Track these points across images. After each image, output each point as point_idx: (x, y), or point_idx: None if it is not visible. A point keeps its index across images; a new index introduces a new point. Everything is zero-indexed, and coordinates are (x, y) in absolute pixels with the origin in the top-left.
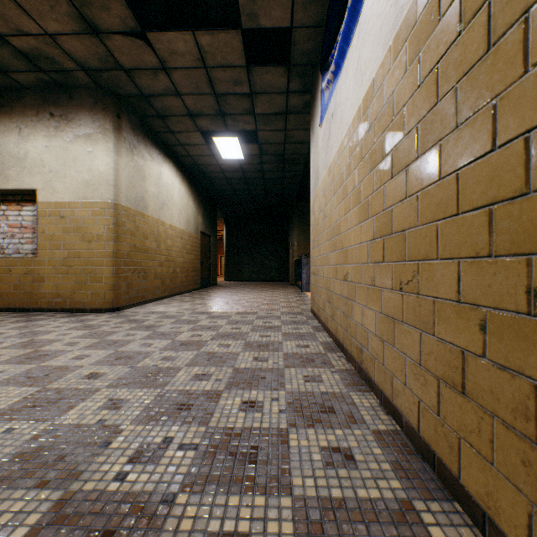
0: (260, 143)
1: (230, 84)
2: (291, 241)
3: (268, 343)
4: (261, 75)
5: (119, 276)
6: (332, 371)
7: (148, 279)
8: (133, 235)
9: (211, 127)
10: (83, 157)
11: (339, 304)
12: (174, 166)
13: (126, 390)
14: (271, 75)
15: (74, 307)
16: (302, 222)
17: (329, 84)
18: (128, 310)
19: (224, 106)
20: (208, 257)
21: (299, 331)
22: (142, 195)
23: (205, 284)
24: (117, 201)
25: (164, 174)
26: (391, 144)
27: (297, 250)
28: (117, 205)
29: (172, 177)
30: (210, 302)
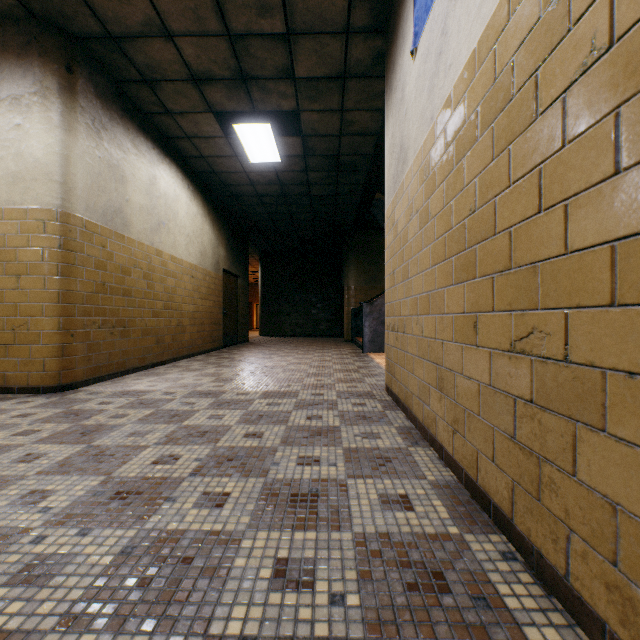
0: (304, 134)
1: (252, 12)
2: (347, 283)
3: (316, 488)
4: None
5: (71, 333)
6: None
7: (130, 337)
8: (101, 267)
9: (229, 103)
10: (7, 134)
11: (486, 408)
12: (180, 171)
13: None
14: None
15: None
16: (361, 259)
17: None
18: (87, 389)
19: (245, 60)
20: (235, 304)
21: (376, 445)
22: (118, 205)
23: (230, 341)
24: (65, 209)
25: (162, 181)
26: None
27: (354, 295)
28: (67, 215)
29: (175, 186)
30: (227, 371)
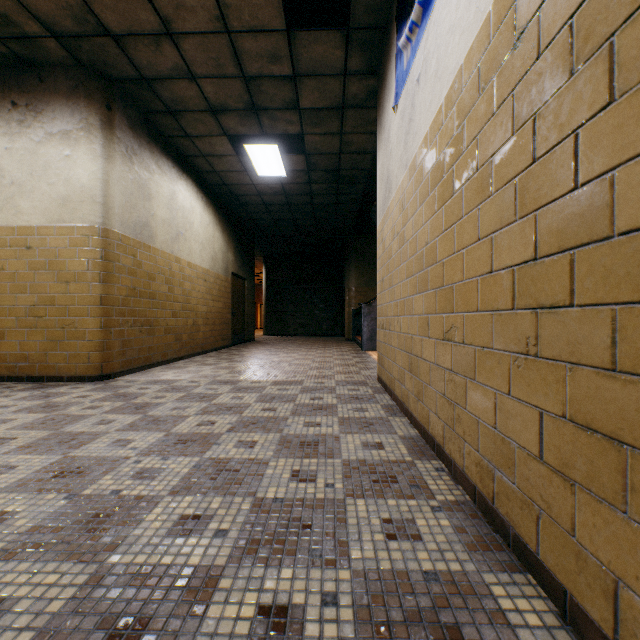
0: (307, 153)
1: (264, 60)
2: (347, 285)
3: (318, 439)
4: (308, 46)
5: (110, 330)
6: (433, 506)
7: (155, 335)
8: (133, 274)
9: (241, 128)
10: (58, 163)
11: (433, 379)
12: (195, 185)
13: (26, 567)
14: (322, 45)
15: (45, 374)
16: (361, 262)
17: (412, 31)
18: (123, 378)
19: (257, 96)
20: (242, 305)
21: (364, 415)
22: (146, 219)
23: (237, 339)
24: (106, 226)
25: (180, 195)
26: (608, 22)
27: (355, 297)
28: (107, 231)
29: (191, 199)
30: (239, 365)
